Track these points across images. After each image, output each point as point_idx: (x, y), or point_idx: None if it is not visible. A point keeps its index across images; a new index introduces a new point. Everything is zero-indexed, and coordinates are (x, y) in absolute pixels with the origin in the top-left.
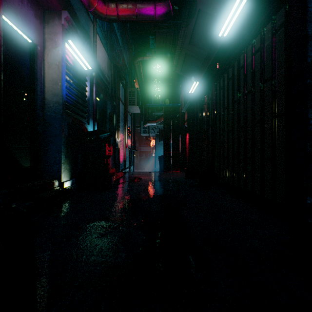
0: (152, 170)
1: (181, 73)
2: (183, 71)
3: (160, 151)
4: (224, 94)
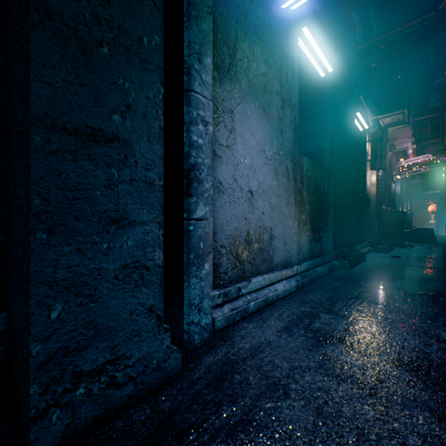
0: None
1: None
2: None
3: (444, 218)
4: None
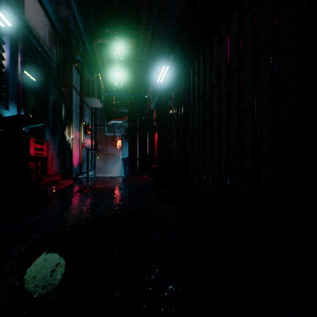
0: (120, 173)
1: (148, 60)
2: (150, 57)
3: (127, 153)
4: (199, 80)
